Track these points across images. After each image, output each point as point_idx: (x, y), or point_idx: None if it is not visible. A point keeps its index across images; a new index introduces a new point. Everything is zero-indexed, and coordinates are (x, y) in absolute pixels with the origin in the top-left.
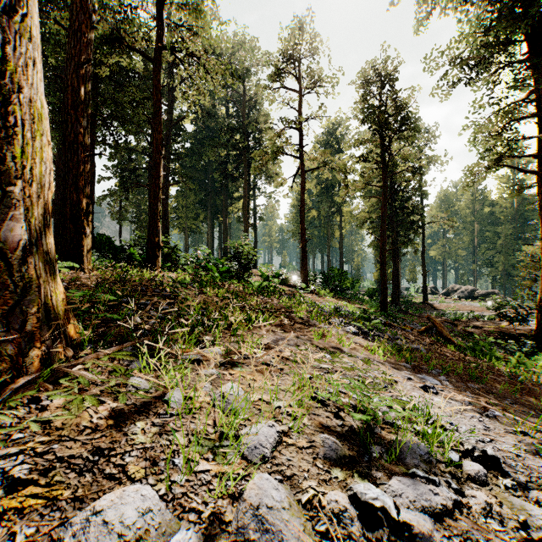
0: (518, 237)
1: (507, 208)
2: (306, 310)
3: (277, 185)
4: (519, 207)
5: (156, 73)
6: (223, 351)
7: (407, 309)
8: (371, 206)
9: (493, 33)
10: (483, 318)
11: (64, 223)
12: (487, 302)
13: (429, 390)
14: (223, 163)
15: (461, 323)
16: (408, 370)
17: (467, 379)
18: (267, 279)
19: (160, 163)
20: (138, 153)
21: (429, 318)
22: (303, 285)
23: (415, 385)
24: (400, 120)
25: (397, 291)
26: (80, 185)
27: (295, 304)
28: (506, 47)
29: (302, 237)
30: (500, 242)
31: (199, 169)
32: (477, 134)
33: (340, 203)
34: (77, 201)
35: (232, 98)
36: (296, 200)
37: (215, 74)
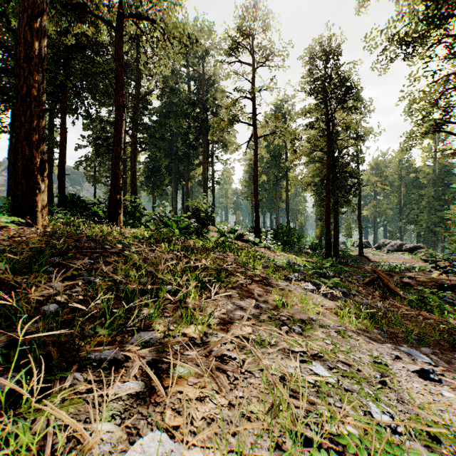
0: (439, 199)
1: (430, 174)
2: (262, 265)
3: (232, 151)
4: (440, 173)
5: (117, 39)
6: (161, 335)
7: (347, 261)
8: (315, 170)
9: (431, 8)
10: (414, 269)
11: (17, 178)
12: (414, 255)
13: (429, 377)
14: (186, 133)
15: (396, 273)
16: (387, 341)
17: (450, 348)
18: (223, 234)
19: (122, 125)
20: (111, 125)
21: (375, 271)
22: (257, 241)
23: (408, 369)
24: (344, 91)
25: (338, 245)
26: (33, 140)
27: (251, 259)
28: (440, 24)
29: (255, 197)
30: (424, 203)
31: (164, 140)
32: (411, 105)
33: (286, 169)
34: (30, 155)
35: (193, 77)
36: (249, 166)
37: (174, 40)
